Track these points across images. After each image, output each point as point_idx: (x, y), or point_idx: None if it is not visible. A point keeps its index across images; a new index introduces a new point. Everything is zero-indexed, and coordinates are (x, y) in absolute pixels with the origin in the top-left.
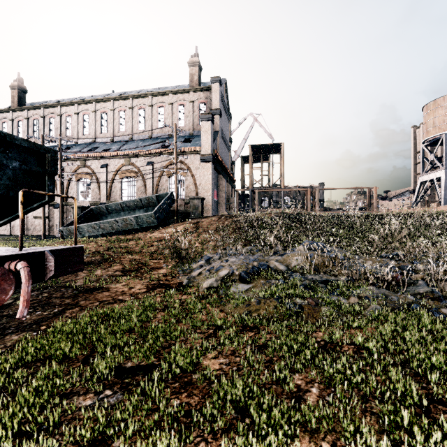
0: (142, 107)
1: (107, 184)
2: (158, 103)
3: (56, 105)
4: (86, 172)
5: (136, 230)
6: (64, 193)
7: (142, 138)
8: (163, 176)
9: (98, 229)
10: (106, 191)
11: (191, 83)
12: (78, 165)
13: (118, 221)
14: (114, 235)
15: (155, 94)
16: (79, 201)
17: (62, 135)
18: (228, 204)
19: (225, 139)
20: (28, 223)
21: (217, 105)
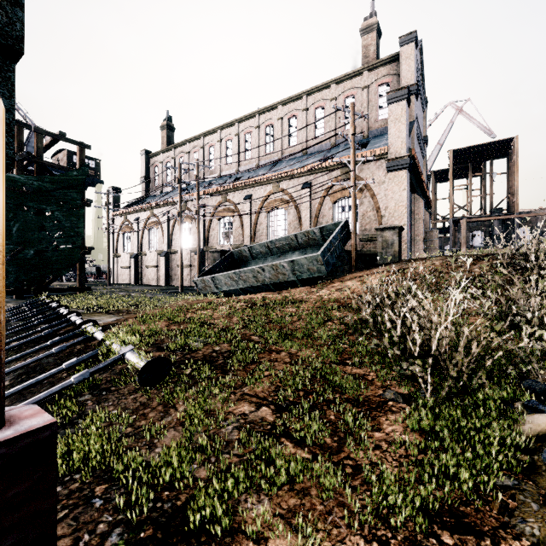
0: (294, 115)
1: (252, 221)
2: (316, 102)
3: (200, 136)
4: (227, 208)
5: (291, 284)
6: (205, 236)
7: (294, 156)
8: (325, 202)
9: (237, 281)
10: (250, 230)
11: (365, 59)
12: (219, 201)
13: (264, 268)
14: (259, 290)
15: (311, 91)
16: (221, 245)
17: (205, 170)
18: (427, 241)
19: (420, 137)
20: (173, 273)
21: (411, 80)
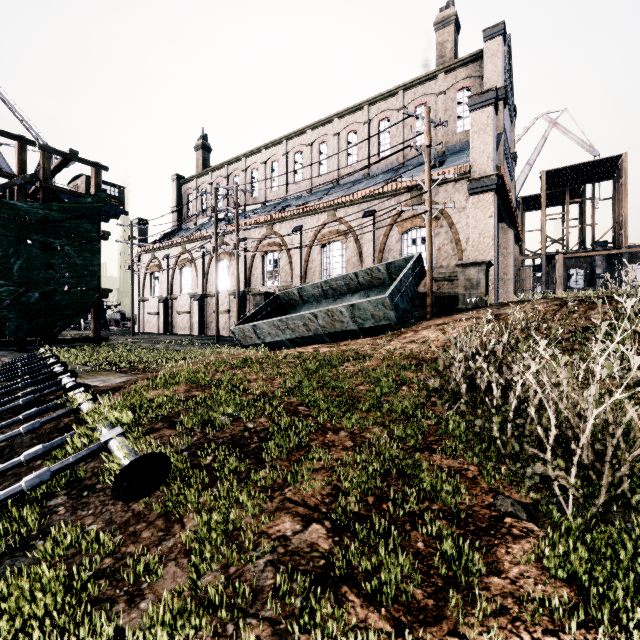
0: (353, 129)
1: (302, 258)
2: (380, 113)
3: (241, 157)
4: (273, 242)
5: (350, 334)
6: (247, 275)
7: (353, 179)
8: (392, 233)
9: (284, 330)
10: (300, 269)
11: (440, 60)
12: (263, 233)
13: (317, 314)
14: (311, 342)
15: (374, 100)
16: (265, 286)
17: (247, 198)
18: (516, 281)
19: (508, 153)
20: (208, 320)
21: (498, 82)
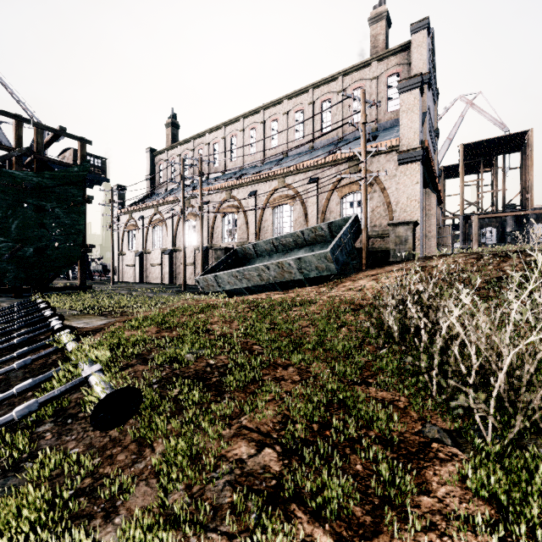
0: (300, 109)
1: (256, 218)
2: (322, 95)
3: (204, 133)
4: (232, 204)
5: (297, 283)
6: (209, 233)
7: (300, 152)
8: (333, 197)
9: (241, 279)
10: (255, 227)
11: (374, 50)
12: (223, 197)
13: (269, 266)
14: (264, 290)
15: (317, 84)
16: (225, 242)
17: (210, 167)
18: (439, 238)
19: (431, 129)
20: (177, 271)
21: (423, 69)
